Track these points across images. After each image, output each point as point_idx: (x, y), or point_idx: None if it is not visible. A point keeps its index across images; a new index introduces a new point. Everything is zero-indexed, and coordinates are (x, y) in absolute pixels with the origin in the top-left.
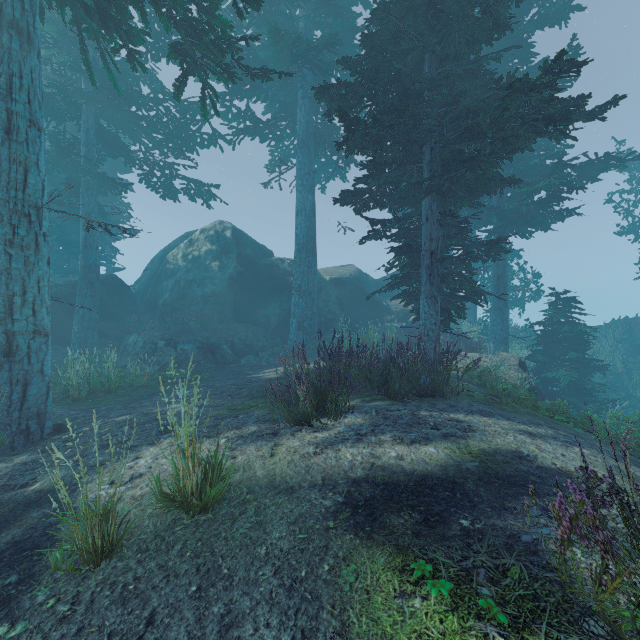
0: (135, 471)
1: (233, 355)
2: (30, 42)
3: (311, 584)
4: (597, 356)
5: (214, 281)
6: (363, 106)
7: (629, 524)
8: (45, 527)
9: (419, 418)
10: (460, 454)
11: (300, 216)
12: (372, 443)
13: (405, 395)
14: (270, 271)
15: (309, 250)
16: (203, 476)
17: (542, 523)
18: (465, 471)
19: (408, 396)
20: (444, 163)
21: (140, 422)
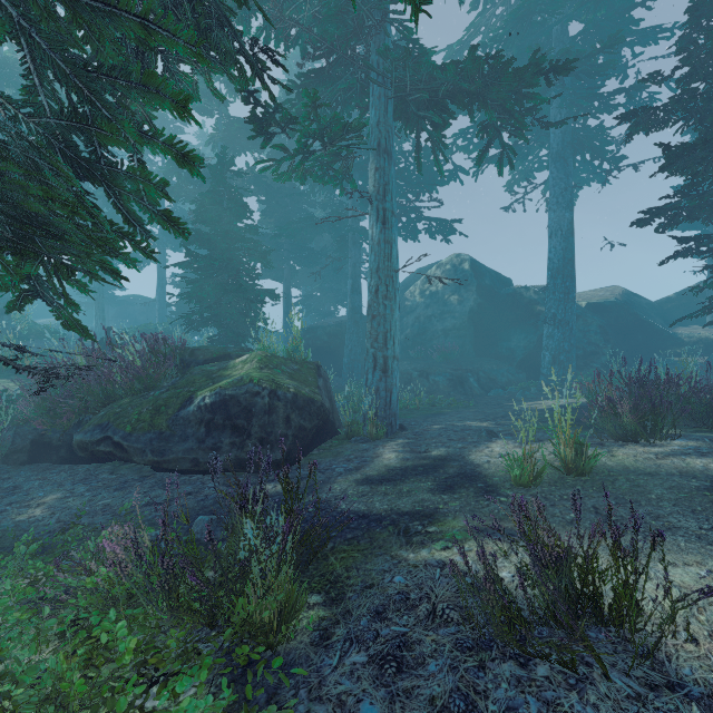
0: (498, 452)
1: (480, 388)
2: (391, 158)
3: (710, 513)
4: None
5: (454, 315)
6: (676, 120)
7: None
8: (469, 469)
9: None
10: None
11: (554, 238)
12: None
13: None
14: (512, 301)
15: (566, 274)
16: (575, 453)
17: None
18: None
19: None
20: None
21: (457, 429)
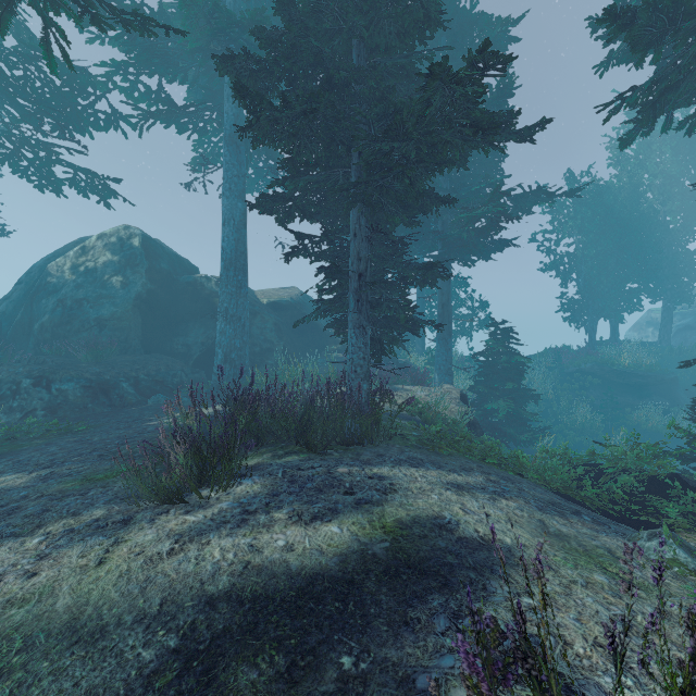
0: None
1: (137, 395)
2: None
3: None
4: (532, 384)
5: (114, 301)
6: (281, 91)
7: None
8: None
9: (334, 478)
10: (370, 531)
11: (227, 226)
12: (259, 526)
13: (327, 445)
14: (192, 291)
15: (238, 267)
16: None
17: (447, 646)
18: (370, 560)
19: (332, 445)
20: (370, 168)
21: None
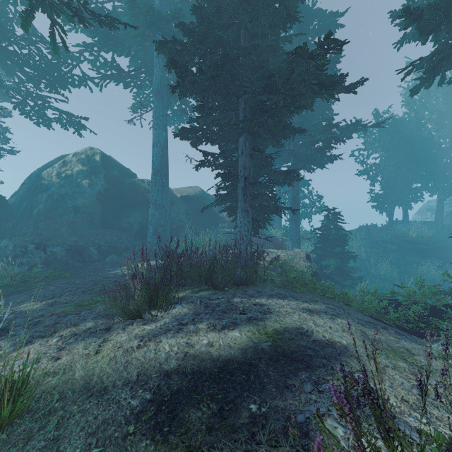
0: None
1: (99, 255)
2: None
3: None
4: (351, 249)
5: (84, 195)
6: (195, 62)
7: (379, 424)
8: None
9: (232, 305)
10: (258, 335)
11: (156, 147)
12: (190, 332)
13: (225, 285)
14: (133, 189)
15: (163, 174)
16: (2, 392)
17: (313, 399)
18: (260, 352)
19: (228, 285)
20: (253, 111)
21: None
